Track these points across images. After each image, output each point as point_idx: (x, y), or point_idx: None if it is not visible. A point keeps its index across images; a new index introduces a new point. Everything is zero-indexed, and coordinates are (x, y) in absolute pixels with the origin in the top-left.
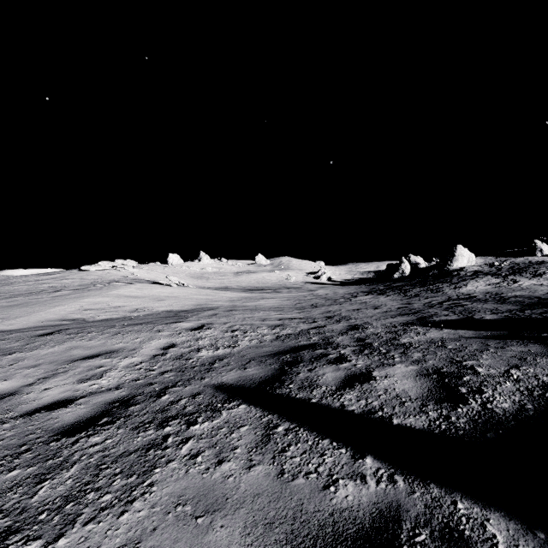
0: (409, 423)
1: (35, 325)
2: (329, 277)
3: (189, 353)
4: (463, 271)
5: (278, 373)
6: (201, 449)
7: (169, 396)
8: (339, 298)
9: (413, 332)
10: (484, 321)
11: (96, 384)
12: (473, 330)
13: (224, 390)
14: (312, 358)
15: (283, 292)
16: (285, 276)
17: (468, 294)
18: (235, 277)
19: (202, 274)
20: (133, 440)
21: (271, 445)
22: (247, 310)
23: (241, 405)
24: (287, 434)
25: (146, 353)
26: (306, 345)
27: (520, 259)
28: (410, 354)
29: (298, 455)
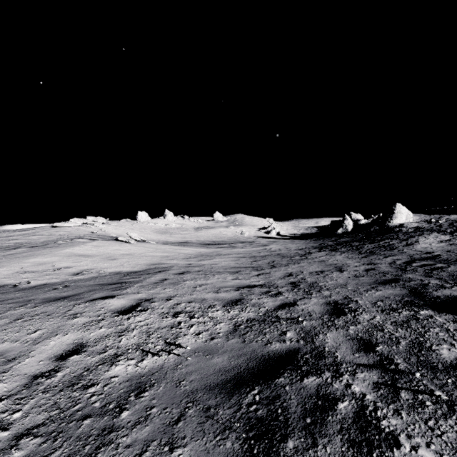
0: None
1: None
2: (278, 232)
3: (96, 368)
4: (404, 228)
5: None
6: None
7: None
8: (294, 255)
9: (436, 327)
10: None
11: None
12: None
13: None
14: (305, 412)
15: (238, 247)
16: (239, 231)
17: (428, 252)
18: (196, 232)
19: (166, 229)
20: None
21: None
22: (200, 272)
23: None
24: None
25: (26, 369)
26: (283, 356)
27: (453, 216)
28: None
29: None
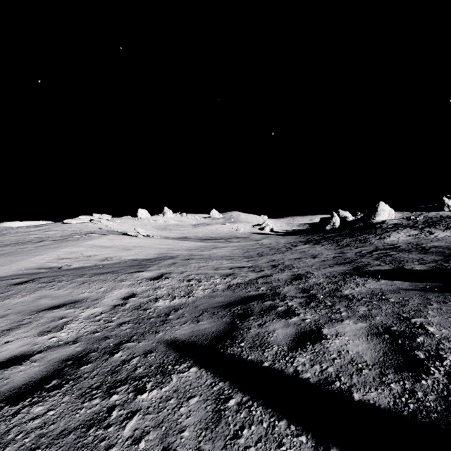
0: (372, 399)
1: (15, 273)
2: (271, 229)
3: (147, 303)
4: (385, 224)
5: (230, 328)
6: (146, 429)
7: (121, 354)
8: (281, 247)
9: (352, 283)
10: (415, 272)
11: (55, 337)
12: (408, 282)
13: (176, 348)
14: (261, 310)
15: (234, 241)
16: (235, 228)
17: (393, 244)
18: (194, 229)
19: (166, 226)
20: (75, 413)
21: (221, 427)
22: (202, 259)
23: (192, 367)
24: (239, 411)
25: (108, 303)
26: (256, 296)
27: (432, 213)
28: (355, 307)
29: (252, 443)
